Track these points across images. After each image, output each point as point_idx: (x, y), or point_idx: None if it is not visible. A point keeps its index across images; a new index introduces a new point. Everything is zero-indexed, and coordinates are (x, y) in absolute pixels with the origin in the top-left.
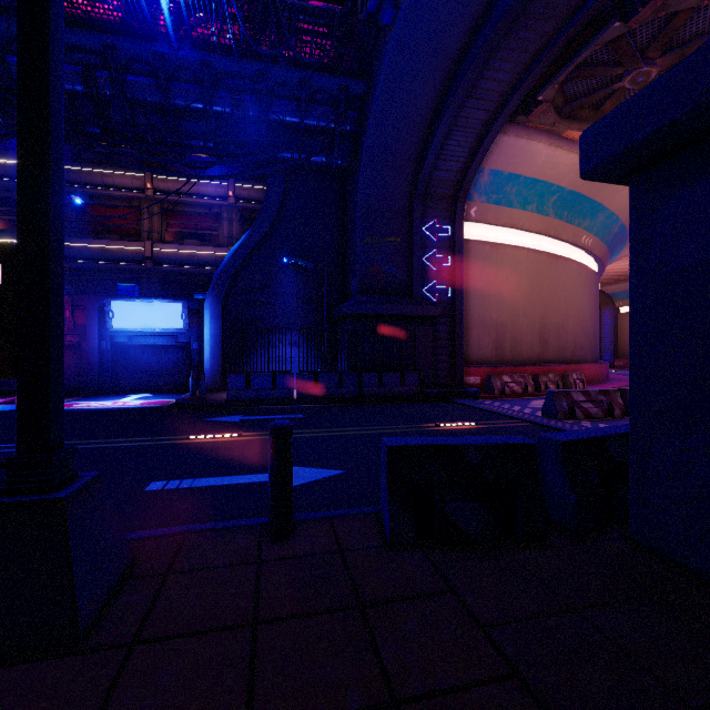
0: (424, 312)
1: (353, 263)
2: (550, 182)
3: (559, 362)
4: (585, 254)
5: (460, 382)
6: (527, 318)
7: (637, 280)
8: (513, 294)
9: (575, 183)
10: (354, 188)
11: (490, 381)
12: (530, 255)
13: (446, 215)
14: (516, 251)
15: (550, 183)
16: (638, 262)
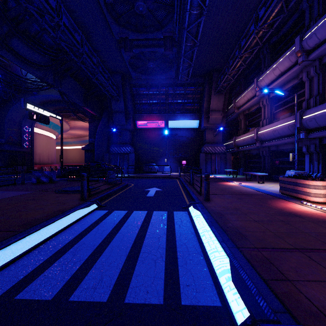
0: (26, 150)
1: (1, 134)
2: (53, 122)
3: (51, 163)
4: (55, 136)
5: (34, 168)
6: (45, 153)
7: (85, 157)
8: (43, 146)
9: (58, 123)
10: (2, 112)
11: (42, 168)
12: (46, 137)
13: (30, 125)
14: (43, 135)
15: (53, 122)
16: (85, 156)
